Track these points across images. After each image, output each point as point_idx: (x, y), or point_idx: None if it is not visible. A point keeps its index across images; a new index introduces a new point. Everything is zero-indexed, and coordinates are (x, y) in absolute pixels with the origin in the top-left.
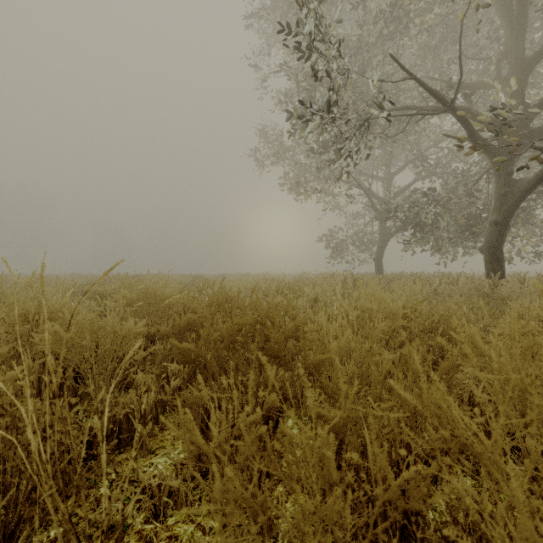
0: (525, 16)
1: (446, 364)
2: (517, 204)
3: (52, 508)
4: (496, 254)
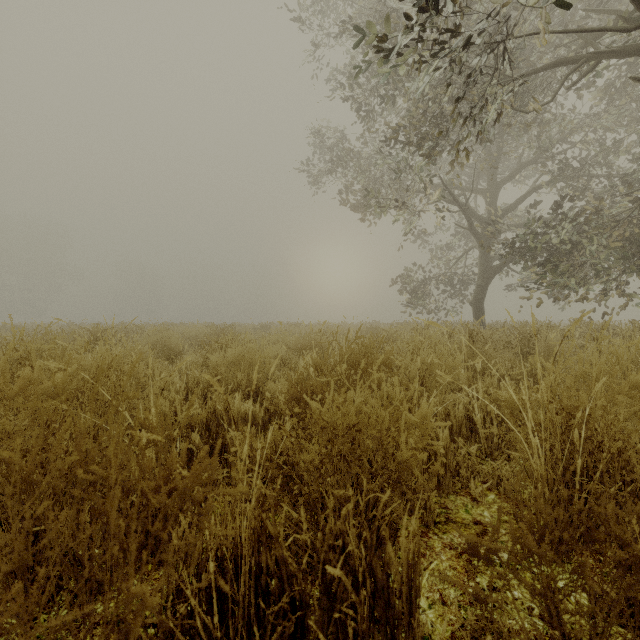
0: None
1: None
2: None
3: None
4: None
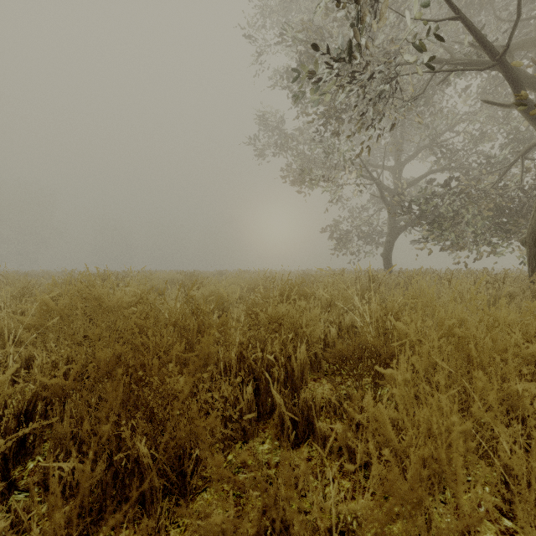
0: None
1: None
2: None
3: None
4: None
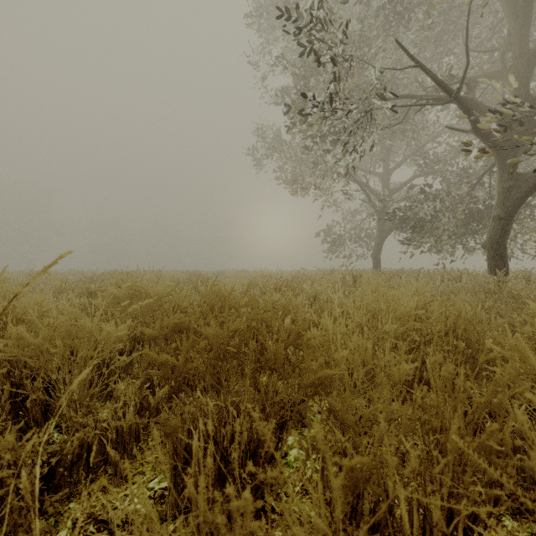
0: (531, 4)
1: (493, 386)
2: (521, 199)
3: None
4: (500, 250)
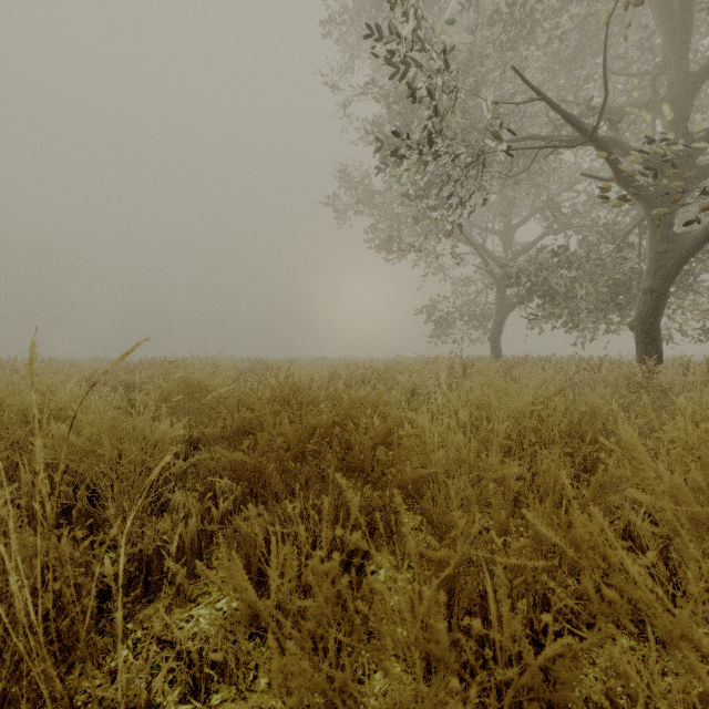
0: (690, 17)
1: (597, 483)
2: (678, 266)
3: (45, 688)
4: (651, 332)
